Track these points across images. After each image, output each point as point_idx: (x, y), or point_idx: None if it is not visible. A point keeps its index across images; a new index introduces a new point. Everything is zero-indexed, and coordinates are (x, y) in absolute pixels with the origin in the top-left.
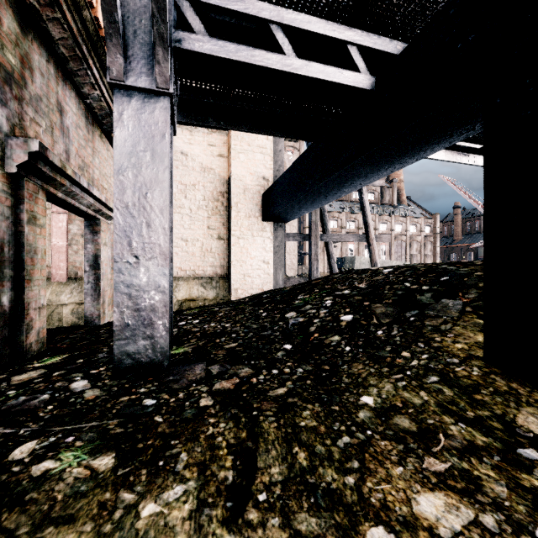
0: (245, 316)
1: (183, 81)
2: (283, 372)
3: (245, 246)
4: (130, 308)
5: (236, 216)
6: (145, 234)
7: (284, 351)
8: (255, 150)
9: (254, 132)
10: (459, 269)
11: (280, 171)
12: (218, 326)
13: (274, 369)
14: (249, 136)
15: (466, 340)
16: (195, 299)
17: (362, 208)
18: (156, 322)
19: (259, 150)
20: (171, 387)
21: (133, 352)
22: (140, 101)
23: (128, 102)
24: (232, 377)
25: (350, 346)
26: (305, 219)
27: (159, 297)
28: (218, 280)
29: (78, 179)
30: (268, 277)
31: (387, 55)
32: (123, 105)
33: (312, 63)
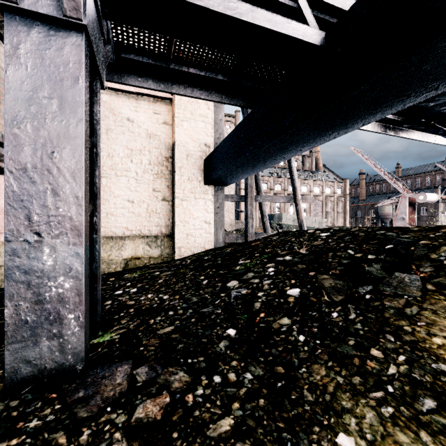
0: (185, 284)
1: (119, 38)
2: (227, 381)
3: (187, 208)
4: (29, 301)
5: (180, 179)
6: (50, 205)
7: (227, 340)
8: (197, 119)
9: (195, 97)
10: (400, 236)
11: (220, 138)
12: (156, 298)
13: (216, 374)
14: (191, 105)
15: (444, 332)
16: (140, 257)
17: (291, 173)
18: (66, 316)
19: (201, 118)
20: (75, 416)
21: (33, 357)
22: (44, 33)
23: (25, 33)
24: (161, 392)
25: (304, 335)
26: (241, 182)
27: (70, 283)
28: (163, 239)
29: (0, 138)
30: (209, 236)
31: (337, 10)
32: (19, 36)
33: (258, 9)
